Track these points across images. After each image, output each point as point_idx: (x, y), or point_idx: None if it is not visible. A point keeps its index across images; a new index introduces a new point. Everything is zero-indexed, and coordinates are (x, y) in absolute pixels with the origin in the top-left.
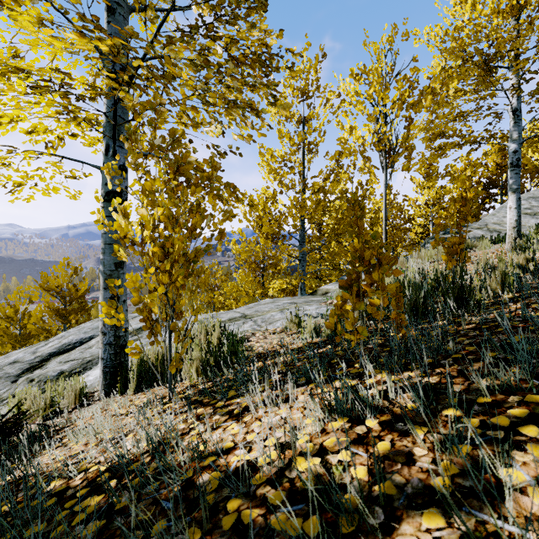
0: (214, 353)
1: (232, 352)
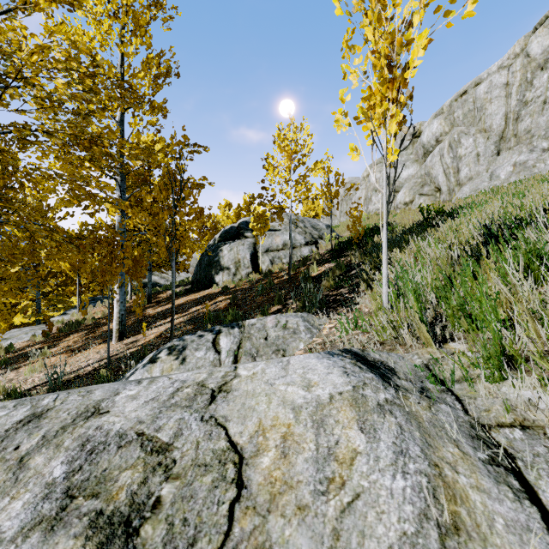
0: (5, 348)
1: (11, 348)
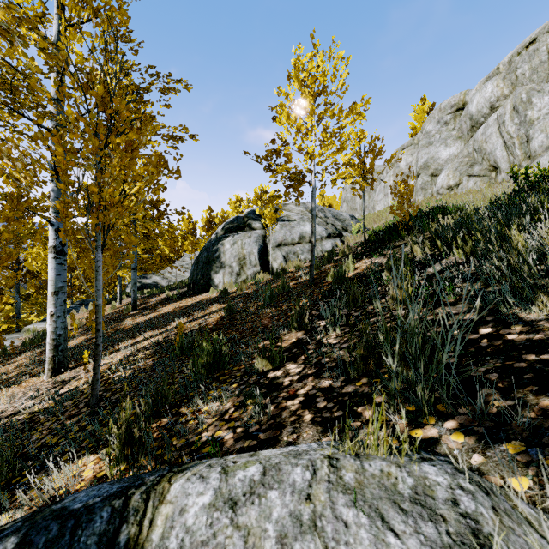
0: None
1: None
